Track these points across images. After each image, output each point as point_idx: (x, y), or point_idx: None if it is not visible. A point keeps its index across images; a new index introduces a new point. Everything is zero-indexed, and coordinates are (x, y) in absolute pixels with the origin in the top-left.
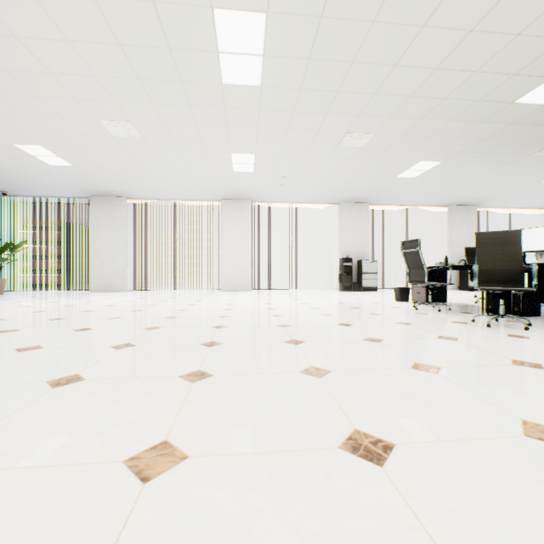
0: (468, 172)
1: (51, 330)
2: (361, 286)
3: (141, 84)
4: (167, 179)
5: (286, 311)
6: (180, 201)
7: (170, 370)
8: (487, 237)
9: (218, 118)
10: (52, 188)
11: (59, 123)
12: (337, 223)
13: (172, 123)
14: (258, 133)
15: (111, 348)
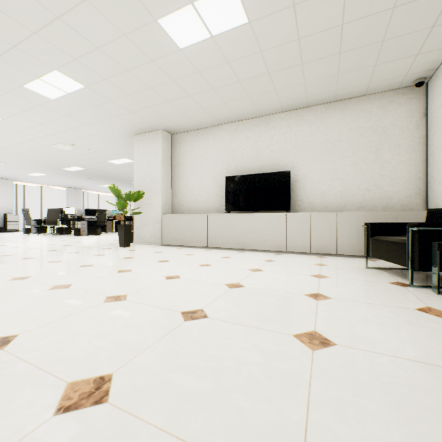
0: (64, 179)
1: None
2: (7, 229)
3: None
4: None
5: None
6: None
7: None
8: (51, 210)
9: None
10: None
11: None
12: None
13: None
14: None
15: None
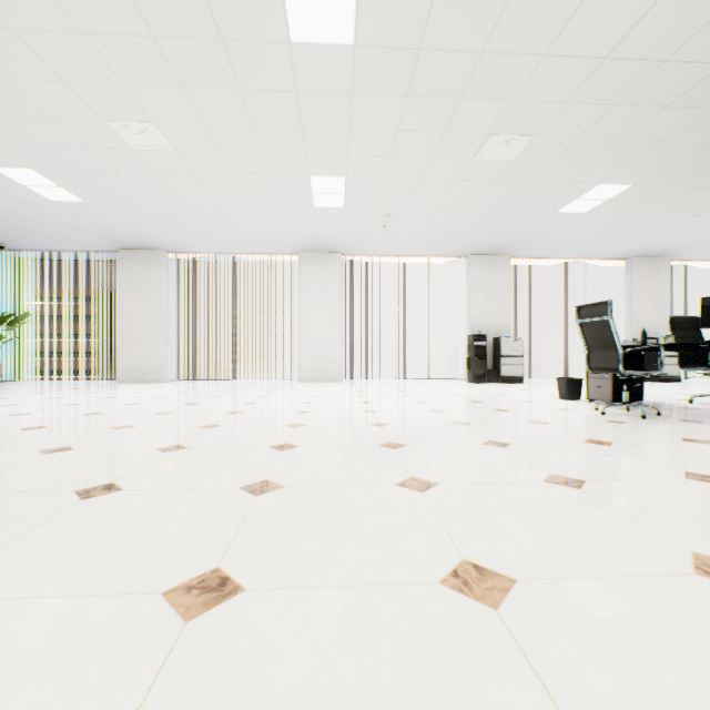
0: (671, 201)
1: (4, 450)
2: (500, 374)
3: (159, 48)
4: (219, 221)
5: (394, 416)
6: (241, 255)
7: (154, 567)
8: None
9: (286, 112)
10: (63, 237)
11: (47, 128)
12: (464, 285)
13: (216, 124)
14: (350, 138)
15: (73, 497)
